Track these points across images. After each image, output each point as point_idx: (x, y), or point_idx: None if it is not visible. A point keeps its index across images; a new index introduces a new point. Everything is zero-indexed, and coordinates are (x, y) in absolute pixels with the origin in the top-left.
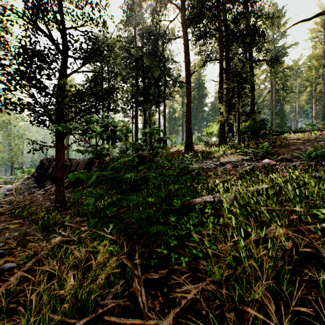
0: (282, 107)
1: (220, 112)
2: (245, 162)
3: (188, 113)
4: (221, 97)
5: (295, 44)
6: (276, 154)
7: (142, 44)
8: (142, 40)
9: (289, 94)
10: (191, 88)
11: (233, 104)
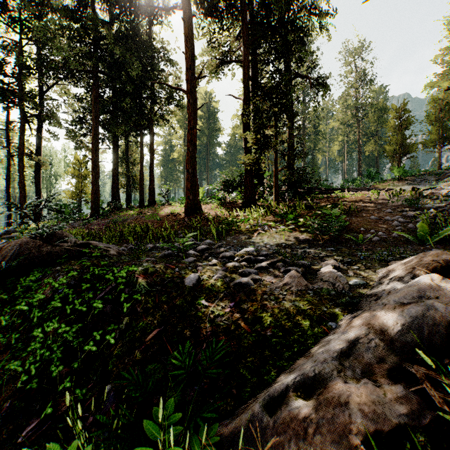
0: (314, 157)
1: (245, 150)
2: (310, 250)
3: (190, 147)
4: (246, 125)
5: (330, 77)
6: (354, 230)
7: (110, 18)
8: (109, 9)
9: (323, 141)
10: (196, 102)
11: (269, 136)
